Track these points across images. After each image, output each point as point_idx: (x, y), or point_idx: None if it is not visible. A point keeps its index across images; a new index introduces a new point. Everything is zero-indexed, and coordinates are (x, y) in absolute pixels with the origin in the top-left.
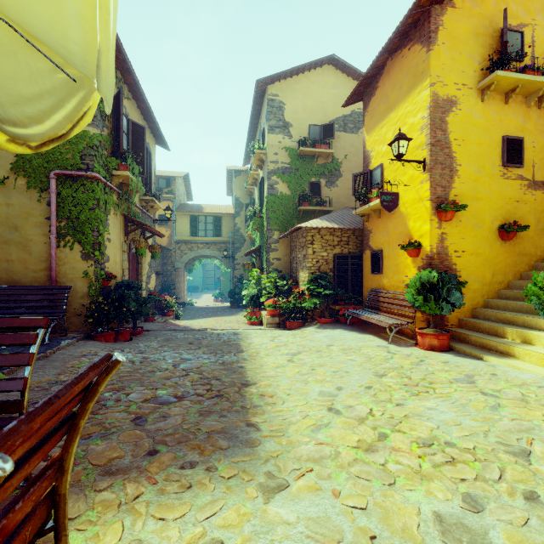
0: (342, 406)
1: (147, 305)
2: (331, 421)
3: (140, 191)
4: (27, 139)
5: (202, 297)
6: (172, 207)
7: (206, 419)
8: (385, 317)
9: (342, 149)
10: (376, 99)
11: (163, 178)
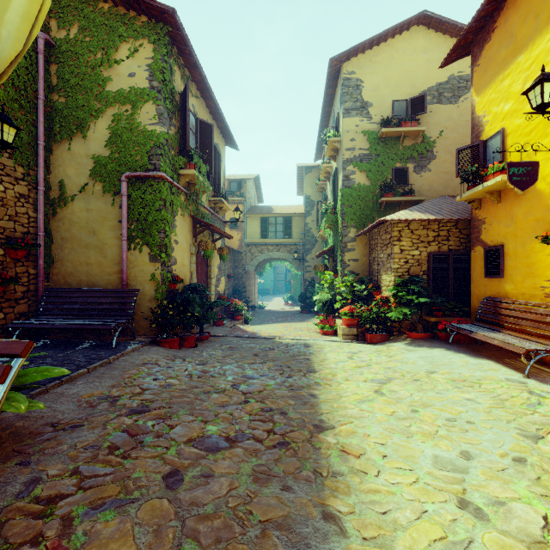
0: (483, 499)
1: (216, 309)
2: (472, 535)
3: (207, 191)
4: None
5: (273, 301)
6: (242, 210)
7: (263, 491)
8: (513, 337)
9: (435, 124)
10: (492, 45)
11: (234, 181)
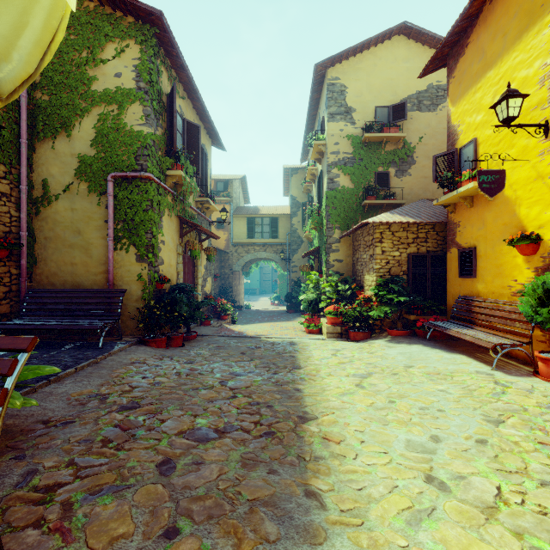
0: (447, 475)
1: (203, 308)
2: (435, 504)
3: (194, 192)
4: (0, 90)
5: (259, 300)
6: (229, 210)
7: (250, 475)
8: (483, 333)
9: (415, 131)
10: (466, 59)
11: (221, 181)
